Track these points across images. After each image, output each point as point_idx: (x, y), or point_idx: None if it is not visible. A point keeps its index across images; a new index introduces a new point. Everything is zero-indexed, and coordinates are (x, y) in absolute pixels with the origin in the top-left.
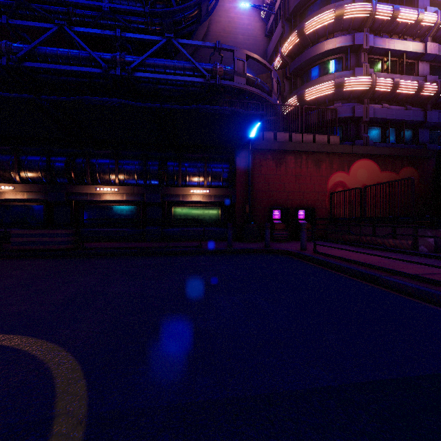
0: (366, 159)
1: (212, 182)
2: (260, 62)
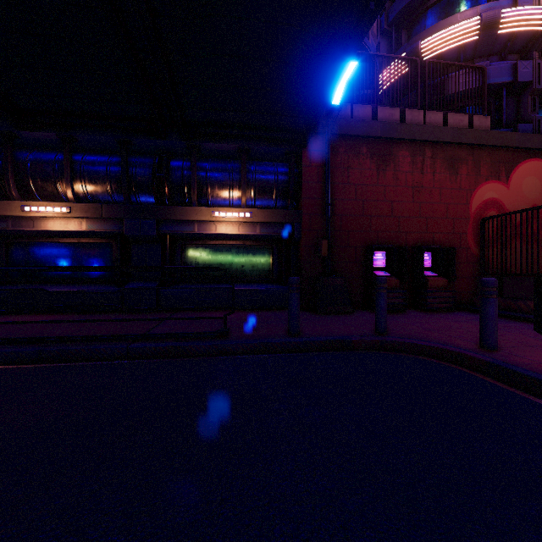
0: (539, 159)
1: (257, 200)
2: None
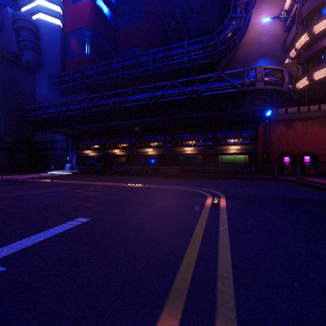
0: None
1: (242, 142)
2: (274, 69)
